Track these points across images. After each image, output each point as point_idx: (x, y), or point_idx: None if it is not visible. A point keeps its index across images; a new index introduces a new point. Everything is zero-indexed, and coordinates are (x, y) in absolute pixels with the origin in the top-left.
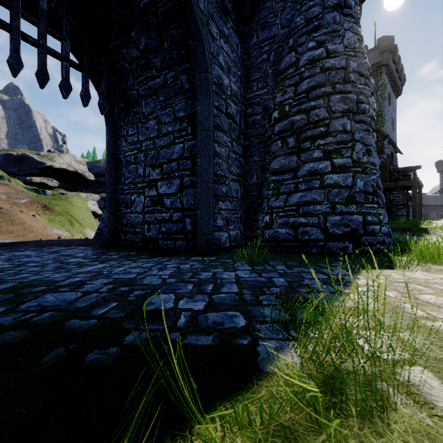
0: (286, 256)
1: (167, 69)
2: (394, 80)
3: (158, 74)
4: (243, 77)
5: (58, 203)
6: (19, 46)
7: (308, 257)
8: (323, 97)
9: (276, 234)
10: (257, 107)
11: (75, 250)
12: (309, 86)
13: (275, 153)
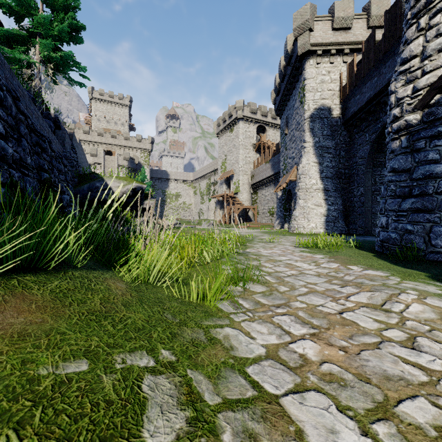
0: None
1: None
2: None
3: None
4: None
5: None
6: None
7: None
8: None
9: None
10: None
11: None
12: None
13: None
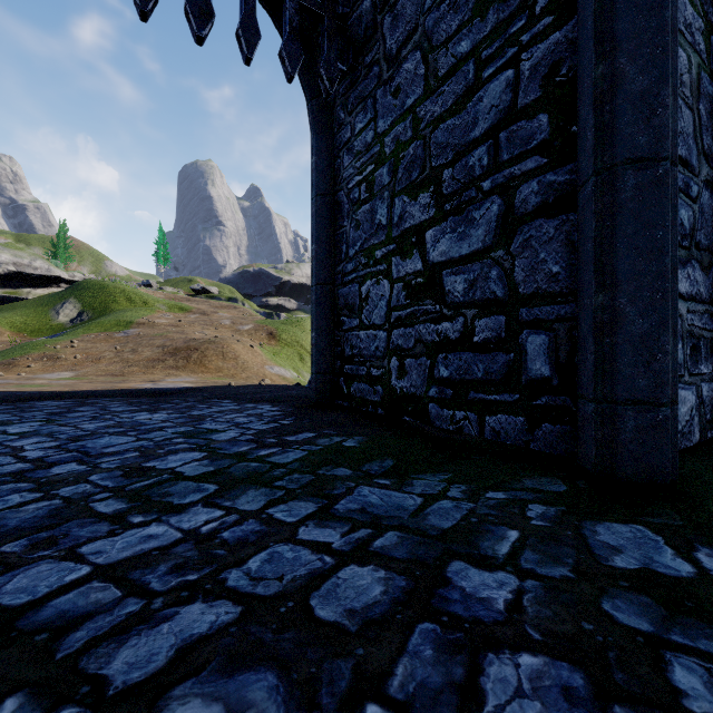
0: None
1: None
2: None
3: None
4: None
5: (287, 329)
6: None
7: None
8: None
9: None
10: None
11: (241, 415)
12: None
13: None
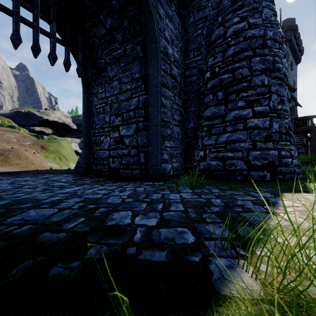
0: (217, 182)
1: (126, 42)
2: (295, 51)
3: (119, 46)
4: (183, 48)
5: (51, 145)
6: (18, 26)
7: (235, 182)
8: (246, 59)
9: (209, 165)
10: (193, 70)
11: (60, 176)
12: (234, 51)
13: (208, 104)
